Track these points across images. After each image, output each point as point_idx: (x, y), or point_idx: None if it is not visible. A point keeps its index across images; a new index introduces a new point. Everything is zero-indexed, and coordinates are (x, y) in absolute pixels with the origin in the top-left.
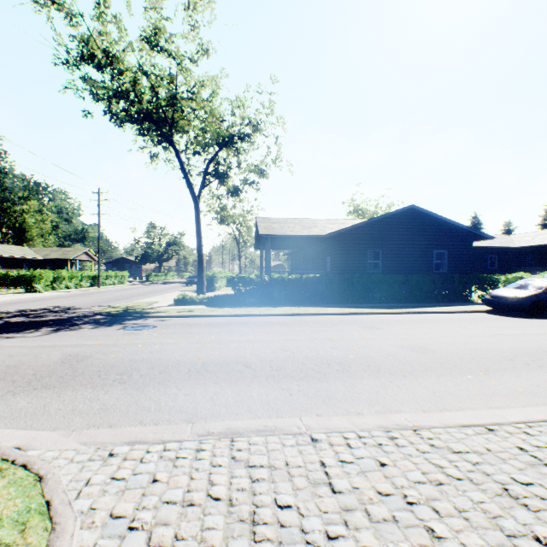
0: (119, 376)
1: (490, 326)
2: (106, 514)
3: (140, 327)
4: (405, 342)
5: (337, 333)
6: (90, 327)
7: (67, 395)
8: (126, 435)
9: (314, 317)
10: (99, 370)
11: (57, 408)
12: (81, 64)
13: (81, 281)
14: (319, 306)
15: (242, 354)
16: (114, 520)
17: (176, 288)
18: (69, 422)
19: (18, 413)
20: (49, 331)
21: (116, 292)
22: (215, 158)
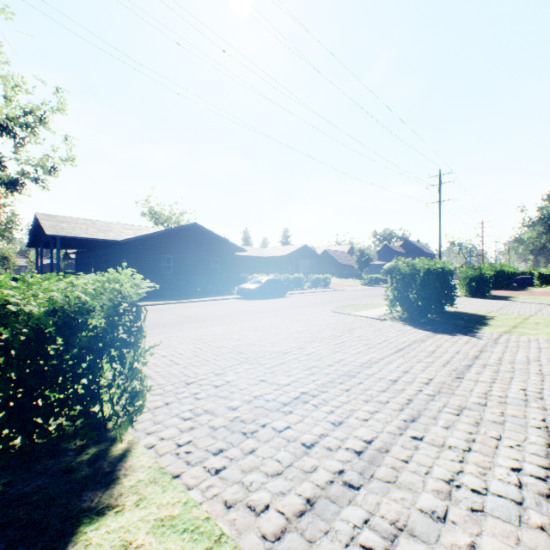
0: None
1: (233, 304)
2: None
3: None
4: (183, 315)
5: None
6: None
7: None
8: None
9: None
10: None
11: None
12: None
13: None
14: None
15: None
16: None
17: None
18: None
19: None
20: None
21: None
22: None
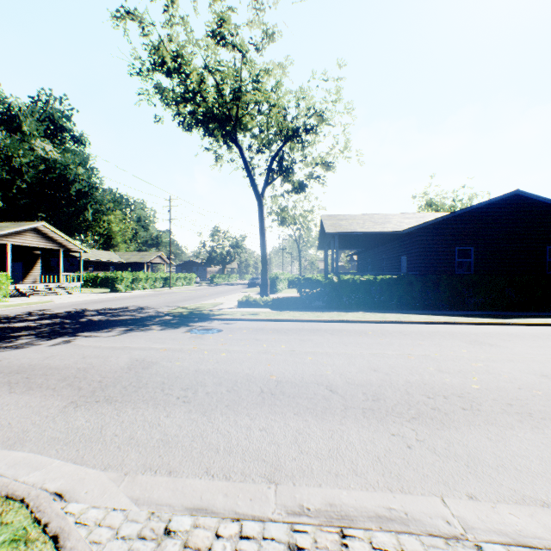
0: (183, 392)
1: None
2: None
3: (206, 331)
4: (545, 368)
5: (435, 349)
6: (158, 329)
7: (127, 414)
8: (188, 493)
9: (396, 326)
10: (163, 382)
11: (114, 432)
12: (153, 74)
13: (155, 282)
14: (398, 312)
15: (321, 371)
16: None
17: (238, 289)
18: (123, 458)
19: (73, 435)
20: (122, 331)
21: (184, 293)
22: (279, 153)
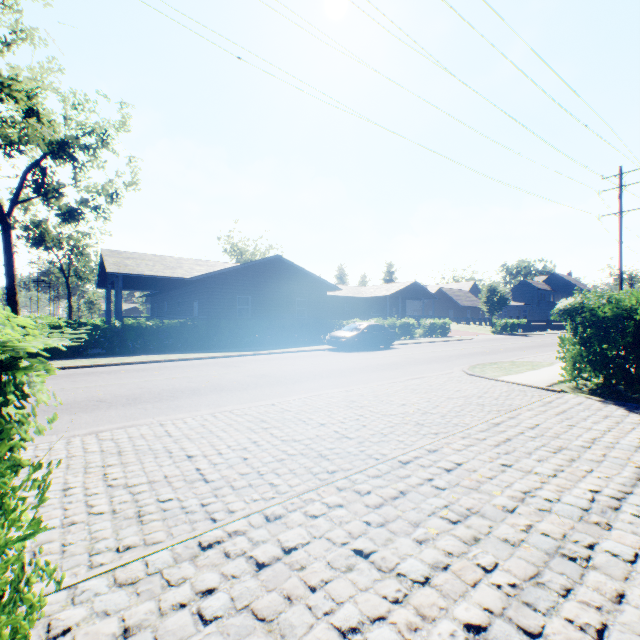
0: None
1: (321, 358)
2: None
3: None
4: (253, 373)
5: (196, 373)
6: None
7: None
8: None
9: (176, 363)
10: None
11: None
12: None
13: None
14: (183, 353)
15: (94, 395)
16: None
17: None
18: None
19: None
20: None
21: None
22: (40, 169)
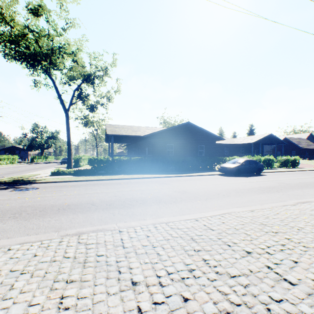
0: (13, 215)
1: (217, 180)
2: (8, 271)
3: (27, 189)
4: (177, 189)
5: (145, 187)
6: None
7: None
8: (19, 240)
9: (136, 180)
10: None
11: None
12: None
13: None
14: (140, 174)
15: (91, 199)
16: (13, 272)
17: (53, 166)
18: None
19: None
20: None
21: (8, 169)
22: (79, 88)
